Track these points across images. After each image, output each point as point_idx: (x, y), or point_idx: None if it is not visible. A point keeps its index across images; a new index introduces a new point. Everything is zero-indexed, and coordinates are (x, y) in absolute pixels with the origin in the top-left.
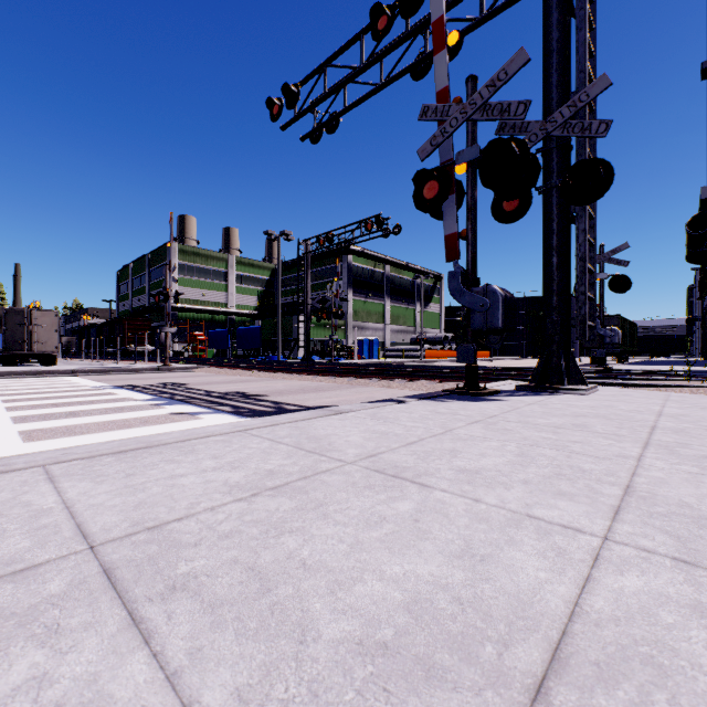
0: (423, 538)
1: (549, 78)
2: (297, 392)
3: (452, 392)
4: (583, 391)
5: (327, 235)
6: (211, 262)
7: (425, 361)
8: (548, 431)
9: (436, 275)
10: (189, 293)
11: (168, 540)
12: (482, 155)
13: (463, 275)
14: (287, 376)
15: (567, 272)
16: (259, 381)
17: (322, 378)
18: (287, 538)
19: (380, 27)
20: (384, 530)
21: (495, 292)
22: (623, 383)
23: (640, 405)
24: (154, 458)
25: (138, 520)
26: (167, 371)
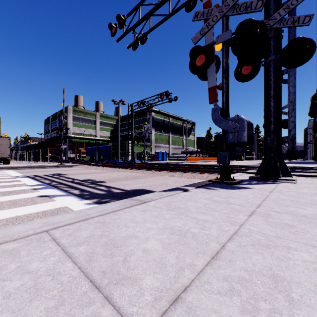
0: None
1: None
2: (123, 179)
3: (214, 182)
4: (293, 181)
5: (142, 101)
6: (88, 115)
7: (188, 162)
8: None
9: (193, 122)
10: (77, 130)
11: None
12: (231, 38)
13: (221, 110)
14: (121, 169)
15: (279, 110)
16: (105, 173)
17: (138, 171)
18: None
19: None
20: None
21: (242, 119)
22: (307, 175)
23: None
24: None
25: None
26: (61, 167)
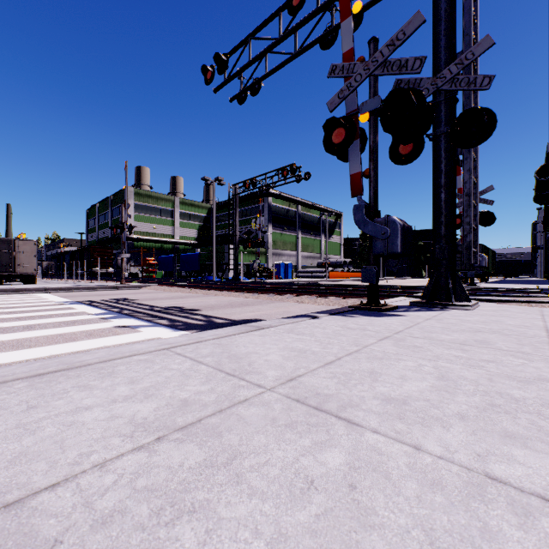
0: (367, 525)
1: (438, 42)
2: (226, 307)
3: (357, 308)
4: (469, 307)
5: (251, 181)
6: (160, 202)
7: (329, 281)
8: (456, 348)
9: (337, 213)
10: (143, 227)
11: (20, 533)
12: (382, 105)
13: (366, 208)
14: (219, 292)
15: (453, 206)
16: (195, 297)
17: (247, 294)
18: (184, 527)
19: (295, 3)
20: (314, 508)
21: (395, 222)
22: (498, 300)
23: (524, 321)
24: (67, 384)
25: (1, 488)
26: (122, 289)
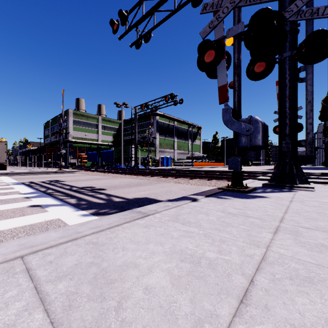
0: None
1: None
2: (125, 187)
3: (225, 189)
4: (312, 188)
5: (146, 104)
6: (90, 119)
7: (194, 167)
8: None
9: (198, 126)
10: (78, 134)
11: None
12: (243, 32)
13: (232, 111)
14: (123, 176)
15: (296, 111)
16: (106, 179)
17: (141, 177)
18: None
19: None
20: None
21: (257, 120)
22: (324, 182)
23: None
24: None
25: None
26: (60, 173)
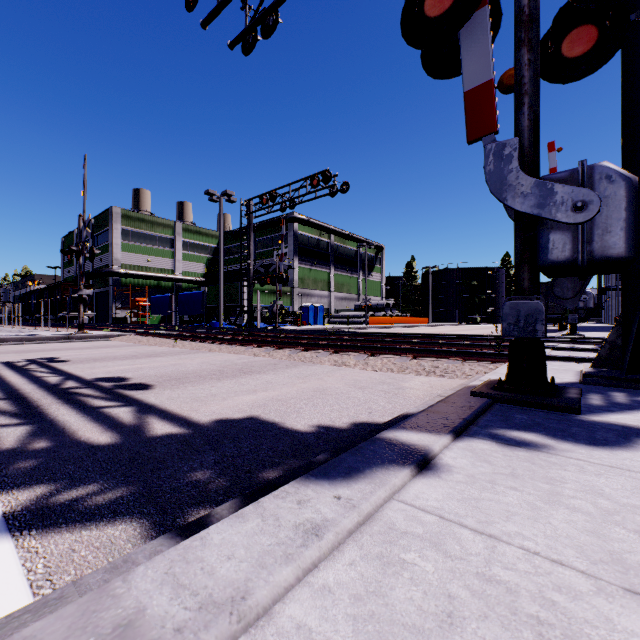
0: None
1: None
2: (208, 378)
3: (494, 398)
4: None
5: (270, 194)
6: (157, 228)
7: (370, 327)
8: None
9: (378, 246)
10: (133, 259)
11: None
12: None
13: (519, 151)
14: (215, 346)
15: None
16: (173, 355)
17: (256, 350)
18: None
19: None
20: None
21: (612, 174)
22: None
23: None
24: None
25: None
26: (78, 340)
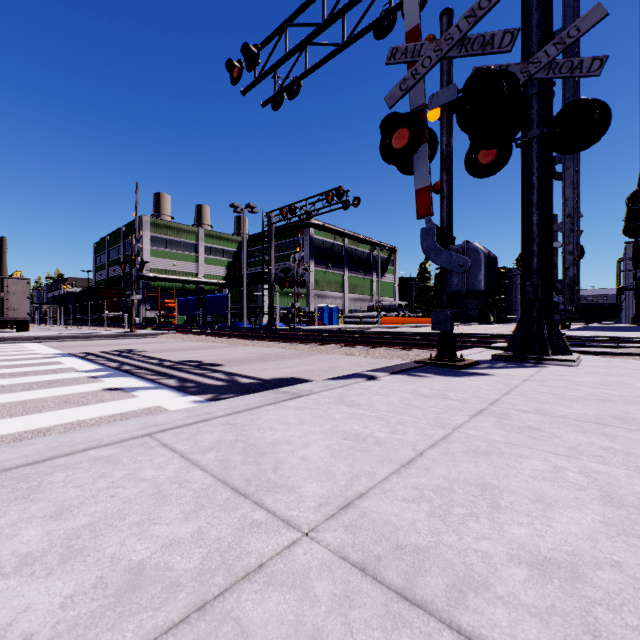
0: None
1: (529, 19)
2: (256, 361)
3: (425, 364)
4: (572, 362)
5: (290, 207)
6: (182, 234)
7: (382, 327)
8: (594, 432)
9: (391, 248)
10: (161, 263)
11: None
12: (458, 98)
13: (438, 232)
14: (249, 342)
15: (549, 230)
16: (219, 348)
17: (283, 344)
18: None
19: None
20: None
21: (477, 249)
22: (603, 352)
23: None
24: None
25: None
26: (132, 337)
